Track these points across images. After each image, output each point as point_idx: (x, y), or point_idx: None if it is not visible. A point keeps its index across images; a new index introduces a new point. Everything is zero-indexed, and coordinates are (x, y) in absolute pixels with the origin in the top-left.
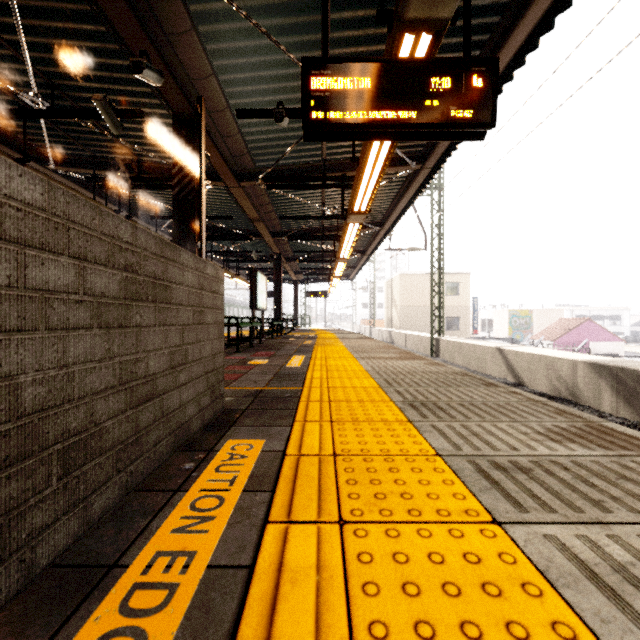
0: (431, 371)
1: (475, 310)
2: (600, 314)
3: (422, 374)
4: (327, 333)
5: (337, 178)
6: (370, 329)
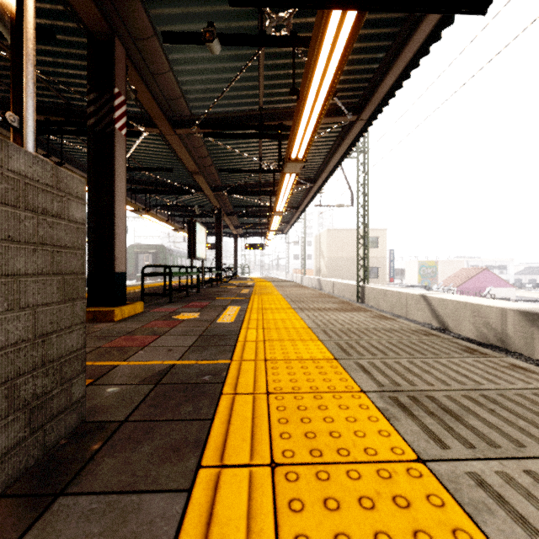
0: (385, 328)
1: (391, 261)
2: (490, 264)
3: (377, 333)
4: (264, 281)
5: (274, 127)
6: (301, 277)
